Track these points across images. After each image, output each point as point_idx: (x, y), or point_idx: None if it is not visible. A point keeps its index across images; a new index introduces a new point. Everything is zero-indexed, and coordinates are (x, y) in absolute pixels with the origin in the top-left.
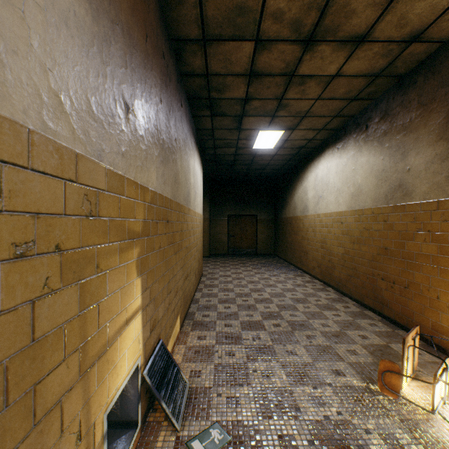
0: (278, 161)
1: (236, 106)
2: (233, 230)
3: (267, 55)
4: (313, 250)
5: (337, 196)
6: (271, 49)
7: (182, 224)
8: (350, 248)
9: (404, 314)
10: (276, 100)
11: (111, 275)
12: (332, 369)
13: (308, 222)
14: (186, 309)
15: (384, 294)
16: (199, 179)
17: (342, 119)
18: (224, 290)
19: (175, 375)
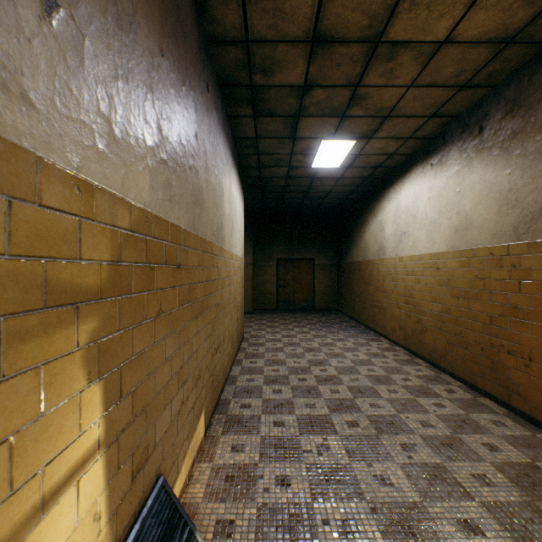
0: (343, 186)
1: (290, 100)
2: (284, 278)
3: (342, 1)
4: (392, 305)
5: (430, 232)
6: None
7: (208, 270)
8: (452, 304)
9: None
10: (348, 88)
11: None
12: (457, 518)
13: (385, 267)
14: (216, 396)
15: (513, 375)
16: (238, 210)
17: (440, 121)
18: (272, 362)
19: None
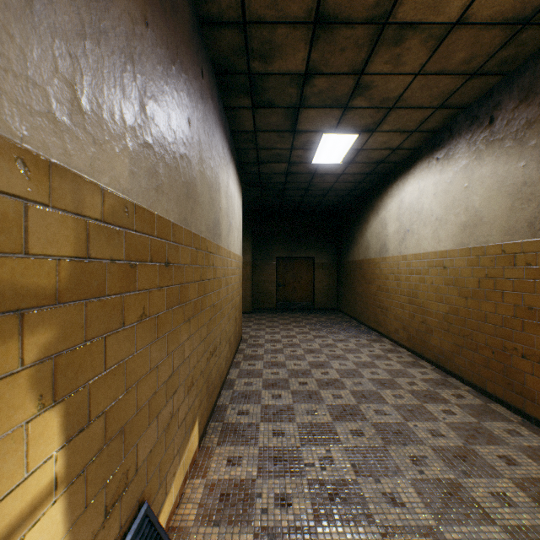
0: (345, 183)
1: (291, 89)
2: (284, 277)
3: None
4: (395, 305)
5: (436, 229)
6: None
7: (203, 269)
8: (460, 304)
9: None
10: (352, 77)
11: None
12: None
13: (387, 266)
14: (212, 402)
15: (528, 381)
16: (236, 206)
17: (447, 113)
18: (271, 364)
19: None
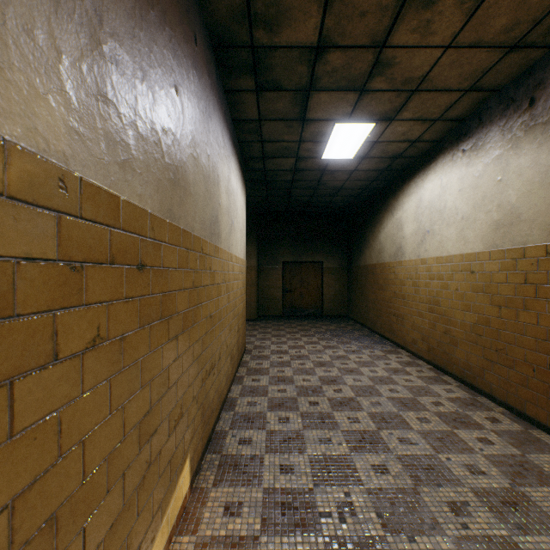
0: (357, 181)
1: (300, 67)
2: (291, 283)
3: None
4: (413, 313)
5: (461, 229)
6: None
7: (196, 273)
8: (491, 314)
9: None
10: (372, 50)
11: None
12: None
13: (404, 271)
14: (208, 429)
15: None
16: (239, 205)
17: (477, 97)
18: (277, 379)
19: None
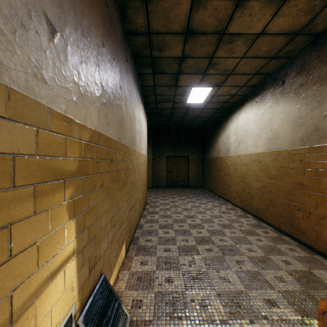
0: (206, 113)
1: (174, 65)
2: (171, 168)
3: (202, 12)
4: (234, 183)
5: (255, 140)
6: (206, 5)
7: (127, 163)
8: (267, 182)
9: (320, 241)
10: (207, 59)
11: (20, 228)
12: (264, 298)
13: (230, 161)
14: (131, 235)
15: (300, 222)
16: (144, 127)
17: (260, 77)
18: (163, 216)
19: (116, 311)
